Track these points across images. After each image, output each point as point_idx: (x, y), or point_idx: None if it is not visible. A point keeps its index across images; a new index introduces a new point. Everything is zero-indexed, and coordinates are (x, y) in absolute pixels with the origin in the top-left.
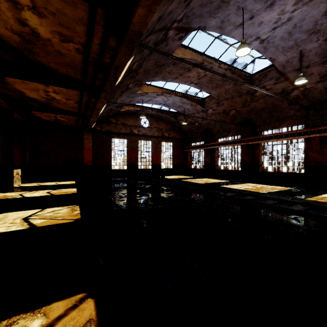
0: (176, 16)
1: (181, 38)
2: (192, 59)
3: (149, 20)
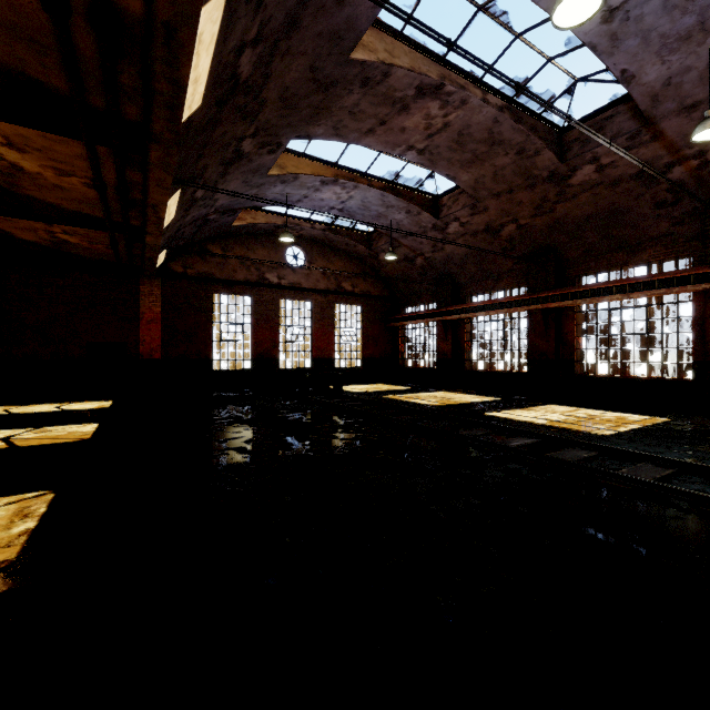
0: None
1: None
2: (415, 69)
3: None
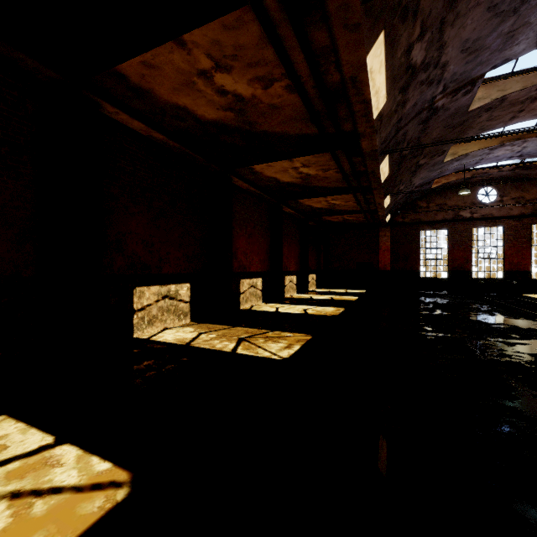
0: (430, 96)
1: (469, 91)
2: (527, 86)
3: (375, 143)
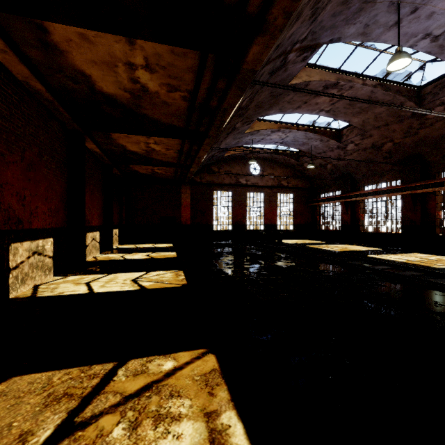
0: (298, 37)
1: (305, 58)
2: (322, 80)
3: (266, 55)
